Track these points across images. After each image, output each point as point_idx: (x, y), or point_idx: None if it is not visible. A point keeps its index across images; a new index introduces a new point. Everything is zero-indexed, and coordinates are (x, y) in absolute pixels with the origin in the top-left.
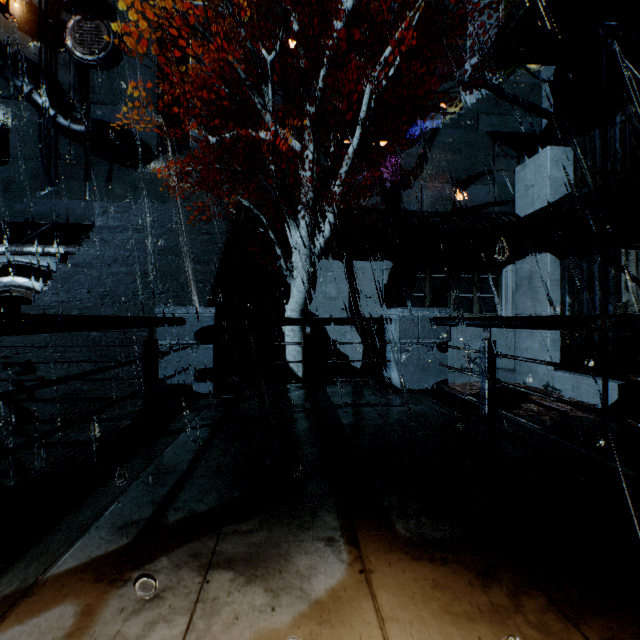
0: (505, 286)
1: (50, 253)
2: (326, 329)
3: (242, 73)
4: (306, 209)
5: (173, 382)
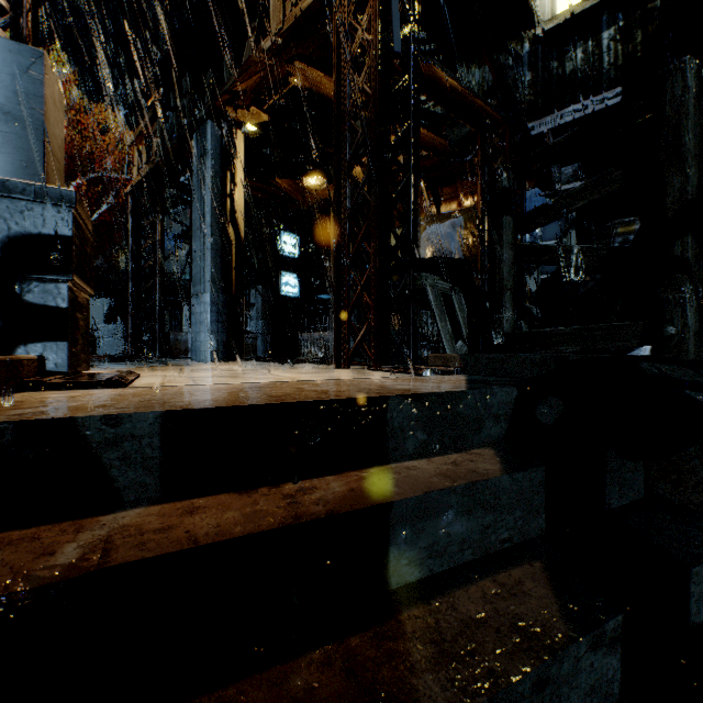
0: (185, 319)
1: None
2: None
3: None
4: None
5: None
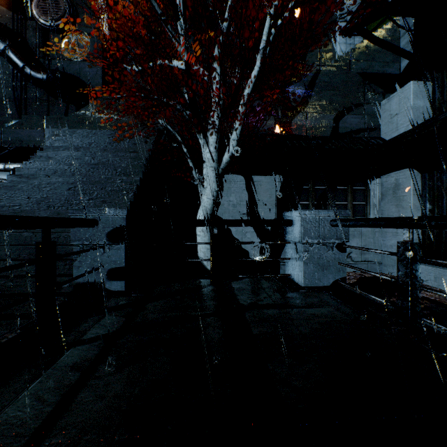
0: (373, 196)
1: (10, 169)
2: (230, 230)
3: (159, 11)
4: (214, 129)
5: (86, 280)
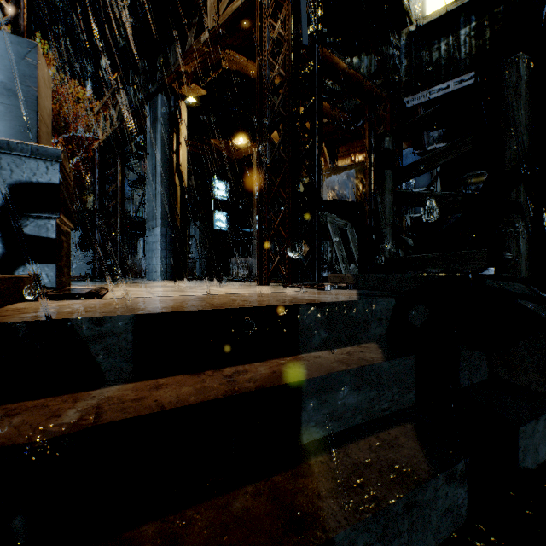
0: (139, 247)
1: None
2: None
3: None
4: None
5: None
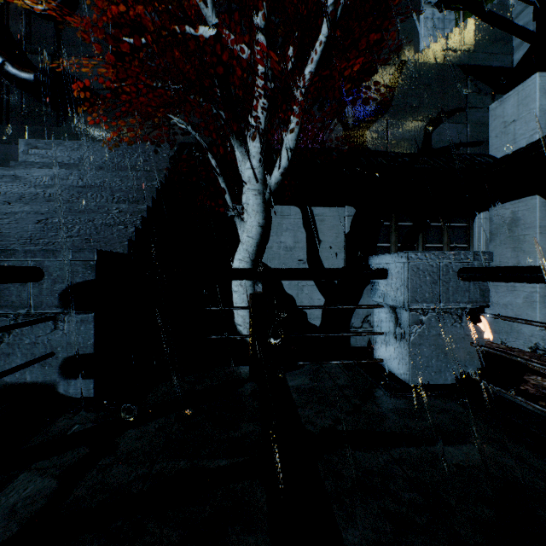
0: (478, 235)
1: None
2: (281, 283)
3: None
4: (258, 133)
5: (22, 379)
